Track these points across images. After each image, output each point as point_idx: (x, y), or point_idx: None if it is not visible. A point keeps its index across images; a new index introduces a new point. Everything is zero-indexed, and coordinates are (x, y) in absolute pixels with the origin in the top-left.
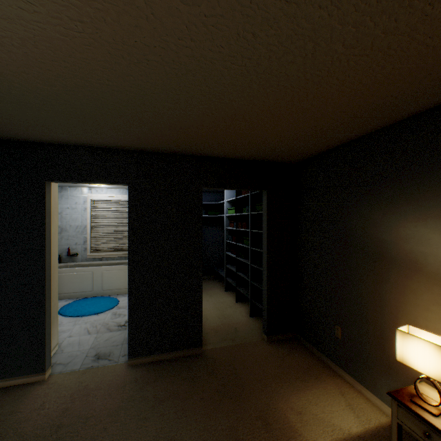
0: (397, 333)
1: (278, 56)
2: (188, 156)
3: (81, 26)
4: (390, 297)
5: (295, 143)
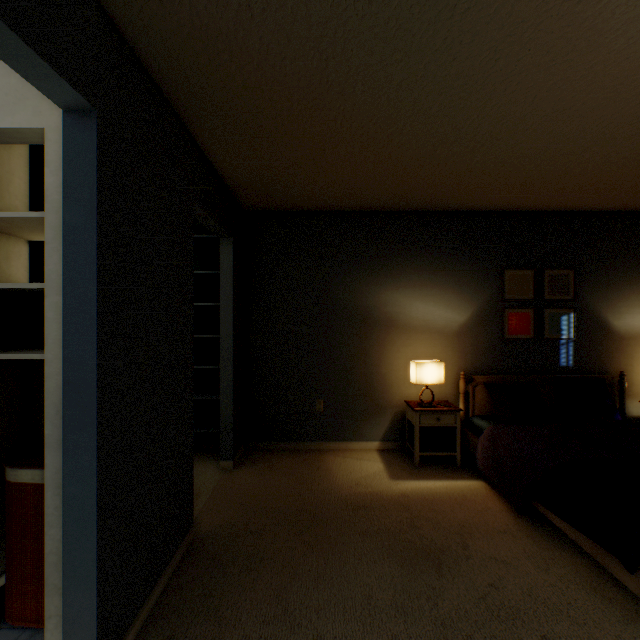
0: (417, 365)
1: (475, 140)
2: (182, 122)
3: (574, 0)
4: (373, 351)
5: (313, 192)
